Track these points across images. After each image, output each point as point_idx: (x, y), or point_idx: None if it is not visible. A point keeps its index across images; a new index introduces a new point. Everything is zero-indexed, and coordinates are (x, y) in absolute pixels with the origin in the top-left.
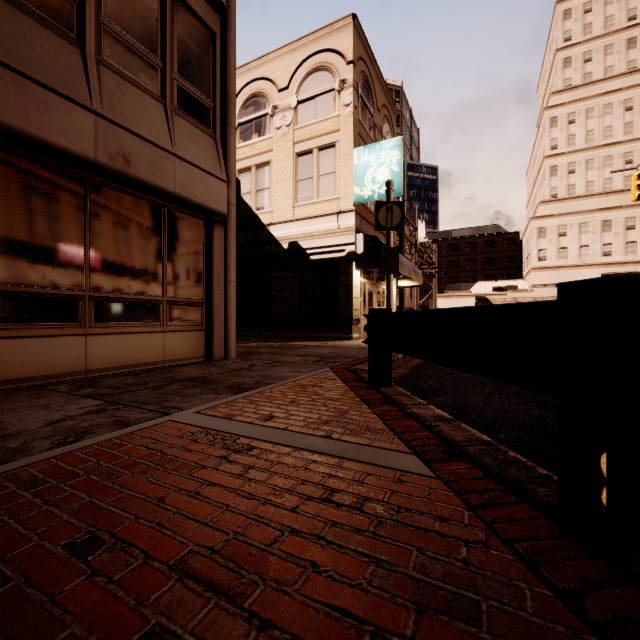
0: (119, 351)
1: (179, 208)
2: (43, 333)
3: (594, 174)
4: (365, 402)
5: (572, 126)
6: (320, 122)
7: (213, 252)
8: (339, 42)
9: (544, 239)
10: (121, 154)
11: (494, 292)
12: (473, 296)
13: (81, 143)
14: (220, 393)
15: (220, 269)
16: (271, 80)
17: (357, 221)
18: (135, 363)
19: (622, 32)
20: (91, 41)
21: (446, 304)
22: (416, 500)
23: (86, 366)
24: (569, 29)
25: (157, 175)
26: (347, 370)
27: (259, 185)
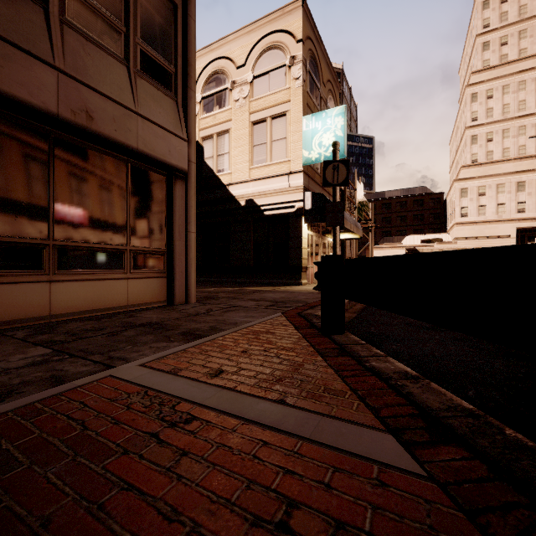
0: (83, 297)
1: (142, 164)
2: (5, 280)
3: (510, 142)
4: (319, 352)
5: (490, 101)
6: (273, 94)
7: (174, 205)
8: (290, 23)
9: (466, 198)
10: (84, 110)
11: (422, 244)
12: (404, 247)
13: (43, 97)
14: (172, 341)
15: (181, 221)
16: (230, 59)
17: (305, 181)
18: (99, 308)
19: (534, 19)
20: (54, 1)
21: (381, 254)
22: (413, 529)
23: (50, 311)
24: (487, 17)
25: (120, 131)
26: (298, 315)
27: (220, 150)
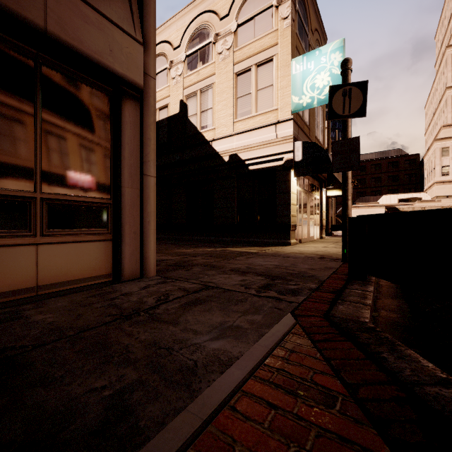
0: None
1: (67, 68)
2: None
3: None
4: None
5: None
6: (258, 40)
7: (122, 135)
8: None
9: (447, 157)
10: None
11: (400, 203)
12: (381, 206)
13: None
14: None
15: (134, 159)
16: (213, 11)
17: (295, 130)
18: None
19: None
20: None
21: (357, 213)
22: None
23: None
24: None
25: None
26: (333, 327)
27: (203, 107)
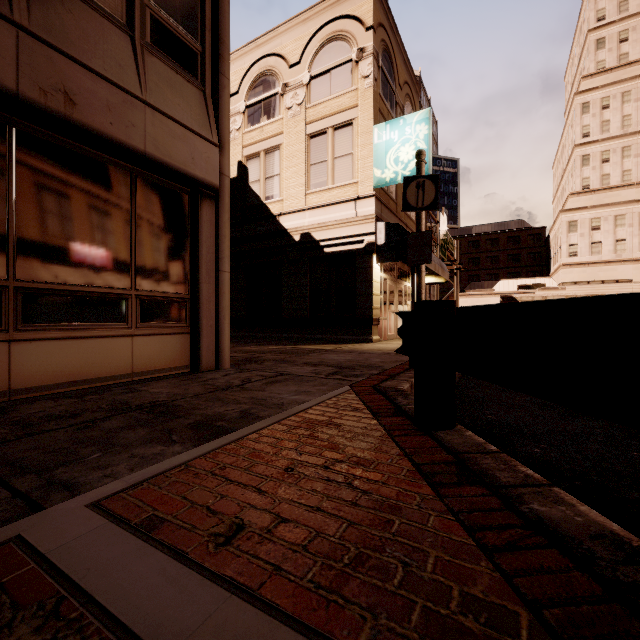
0: (64, 362)
1: (154, 176)
2: None
3: (631, 162)
4: (424, 474)
5: (606, 111)
6: (335, 98)
7: (200, 234)
8: (357, 6)
9: (575, 233)
10: (60, 90)
11: (519, 290)
12: (497, 295)
13: None
14: (173, 441)
15: (210, 256)
16: (281, 56)
17: (377, 208)
18: (89, 378)
19: None
20: None
21: (467, 303)
22: None
23: (10, 385)
24: (602, 8)
25: (118, 126)
26: (375, 390)
27: (268, 172)
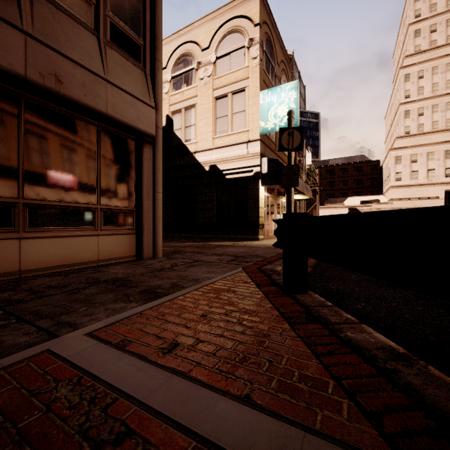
0: (54, 253)
1: (112, 129)
2: None
3: (438, 116)
4: (285, 317)
5: (421, 80)
6: (233, 72)
7: (143, 167)
8: (248, 9)
9: (400, 165)
10: (53, 74)
11: (362, 204)
12: (346, 207)
13: (10, 59)
14: (131, 300)
15: (149, 182)
16: (196, 42)
17: (262, 148)
18: (70, 263)
19: None
20: None
21: (325, 213)
22: None
23: (20, 267)
24: (419, 8)
25: (89, 96)
26: (258, 271)
27: (187, 123)
